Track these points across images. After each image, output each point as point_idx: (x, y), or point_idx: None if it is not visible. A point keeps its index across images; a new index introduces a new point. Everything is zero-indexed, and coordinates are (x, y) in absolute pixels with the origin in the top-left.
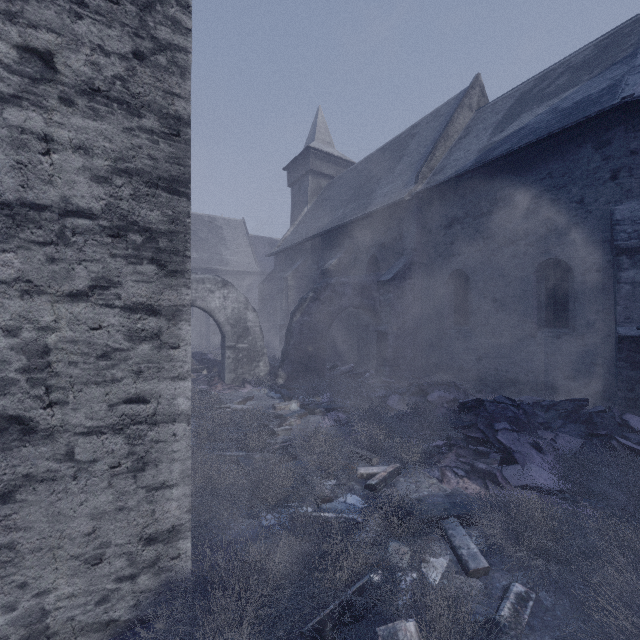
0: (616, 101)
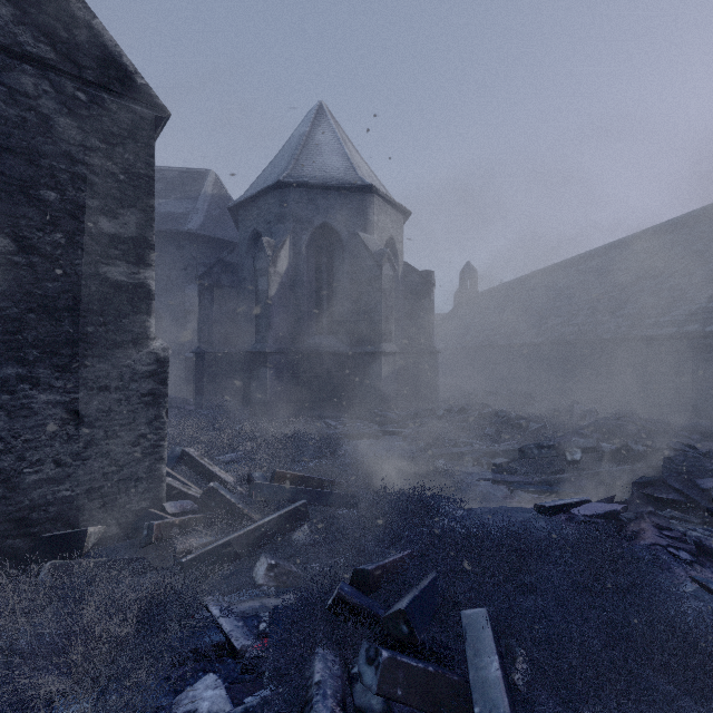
0: (186, 228)
